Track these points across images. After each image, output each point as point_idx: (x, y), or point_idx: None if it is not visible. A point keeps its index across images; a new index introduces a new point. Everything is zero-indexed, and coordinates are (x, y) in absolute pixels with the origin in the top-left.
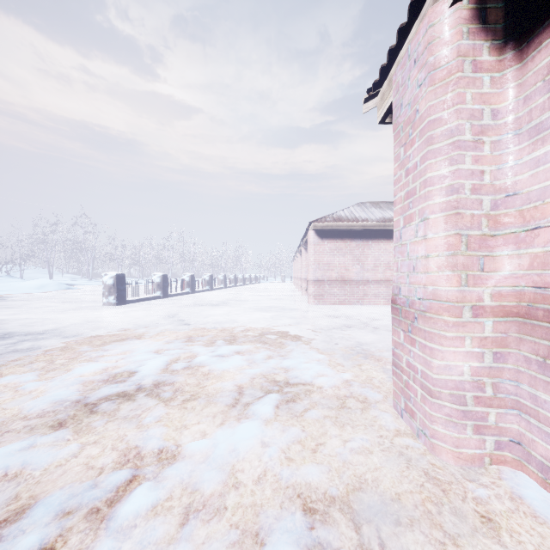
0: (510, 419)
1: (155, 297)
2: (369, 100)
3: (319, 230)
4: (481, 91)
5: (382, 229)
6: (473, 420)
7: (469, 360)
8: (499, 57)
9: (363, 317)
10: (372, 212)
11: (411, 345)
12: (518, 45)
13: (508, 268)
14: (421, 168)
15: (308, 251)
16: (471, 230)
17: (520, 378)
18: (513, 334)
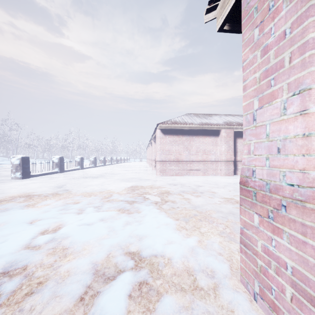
0: None
1: (54, 172)
2: (209, 12)
3: (163, 129)
4: None
5: (201, 129)
6: None
7: None
8: None
9: (191, 184)
10: (195, 119)
11: (272, 233)
12: None
13: None
14: (294, 34)
15: (156, 142)
16: None
17: None
18: None
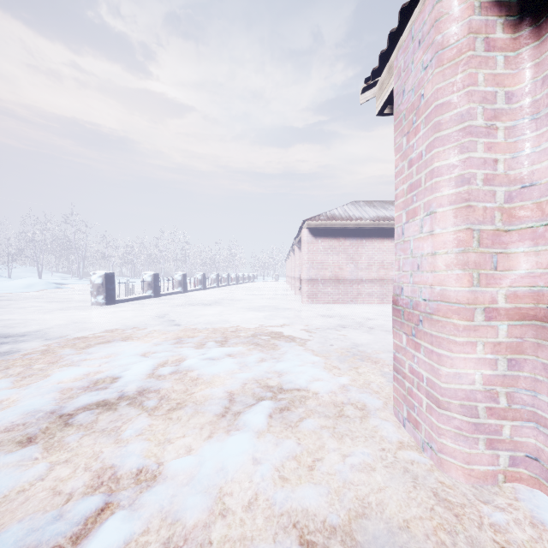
0: (526, 433)
1: (146, 297)
2: (366, 91)
3: (312, 229)
4: (494, 72)
5: (376, 227)
6: (486, 434)
7: (481, 367)
8: (514, 34)
9: (357, 317)
10: (366, 211)
11: (415, 350)
12: (536, 21)
13: (524, 266)
14: (427, 158)
15: (302, 250)
16: (483, 225)
17: (538, 388)
18: (530, 339)
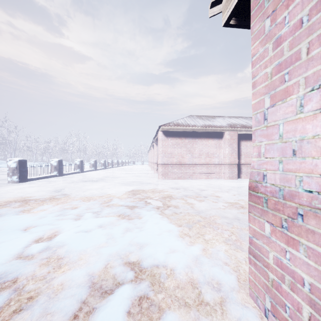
0: None
1: (53, 176)
2: (214, 6)
3: (165, 131)
4: None
5: (204, 131)
6: None
7: None
8: None
9: (194, 188)
10: (198, 121)
11: (287, 245)
12: None
13: None
14: (313, 21)
15: (158, 145)
16: None
17: None
18: None
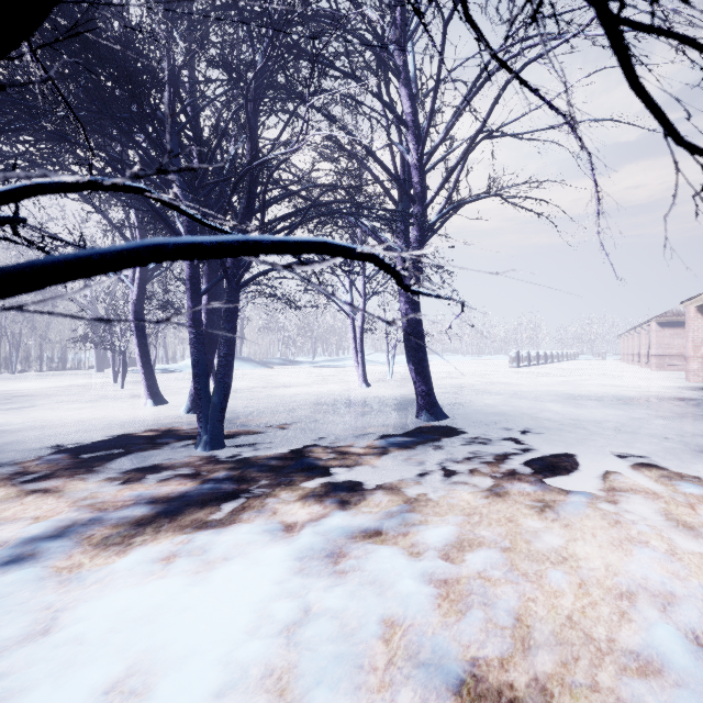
0: None
1: (525, 366)
2: (681, 304)
3: (660, 322)
4: (698, 322)
5: None
6: (696, 375)
7: (696, 365)
8: (702, 316)
9: None
10: None
11: (687, 365)
12: None
13: None
14: (688, 333)
15: (651, 336)
16: (696, 344)
17: None
18: None
